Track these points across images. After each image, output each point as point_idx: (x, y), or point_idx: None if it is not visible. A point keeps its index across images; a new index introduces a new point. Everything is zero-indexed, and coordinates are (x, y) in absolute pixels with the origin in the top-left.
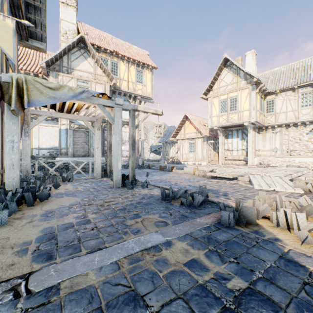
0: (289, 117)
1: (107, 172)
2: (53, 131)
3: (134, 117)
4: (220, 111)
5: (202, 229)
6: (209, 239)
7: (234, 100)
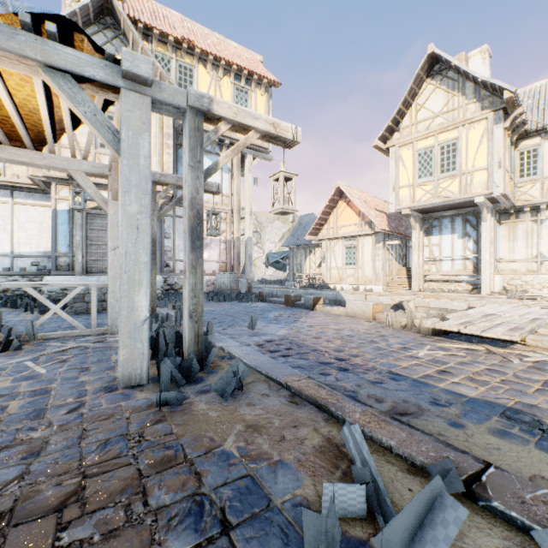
0: None
1: None
2: (46, 217)
3: (201, 137)
4: (417, 174)
5: None
6: None
7: (452, 147)
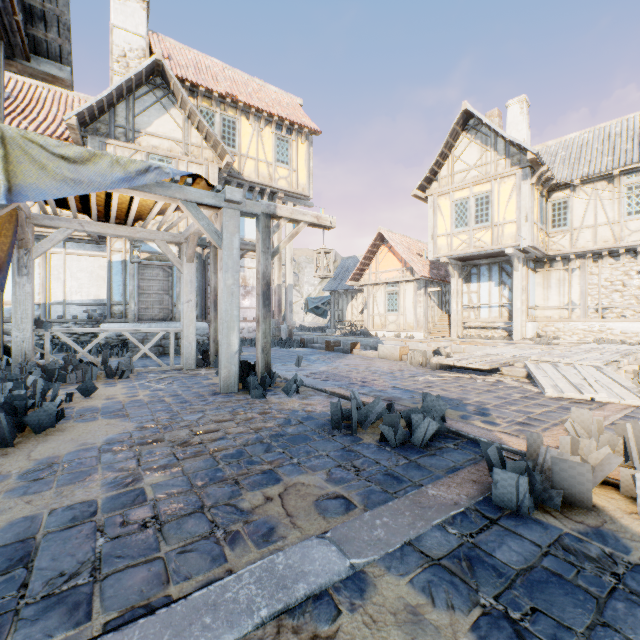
0: (601, 236)
1: (210, 357)
2: (96, 267)
3: (269, 232)
4: (454, 224)
5: (447, 523)
6: (474, 563)
7: (485, 200)
